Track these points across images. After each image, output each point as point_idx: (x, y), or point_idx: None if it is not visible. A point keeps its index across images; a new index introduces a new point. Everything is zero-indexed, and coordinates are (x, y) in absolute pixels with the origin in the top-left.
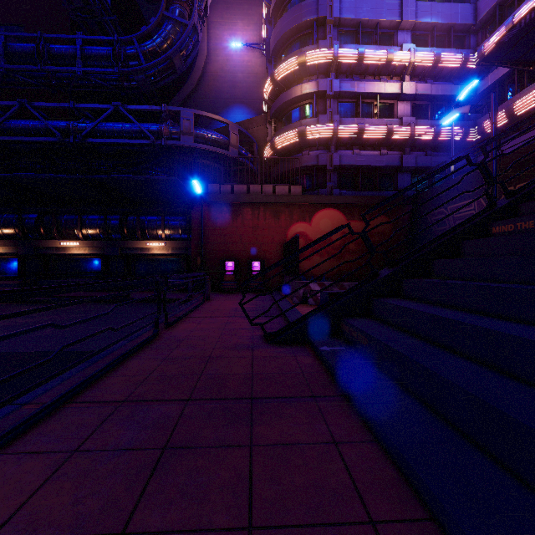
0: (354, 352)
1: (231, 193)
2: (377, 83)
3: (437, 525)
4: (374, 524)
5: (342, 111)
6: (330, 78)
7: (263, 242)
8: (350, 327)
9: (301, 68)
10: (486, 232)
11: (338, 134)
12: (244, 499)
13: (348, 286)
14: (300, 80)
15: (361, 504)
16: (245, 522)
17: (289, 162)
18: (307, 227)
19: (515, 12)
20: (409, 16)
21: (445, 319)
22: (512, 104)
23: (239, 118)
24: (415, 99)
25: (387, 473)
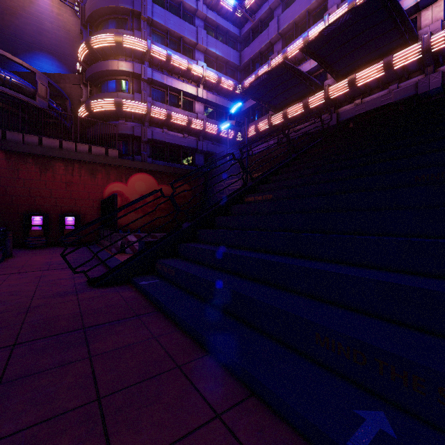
0: (165, 282)
1: (39, 145)
2: (181, 82)
3: (211, 355)
4: (179, 367)
5: (154, 95)
6: (144, 65)
7: (78, 197)
8: (163, 265)
9: (118, 46)
10: (242, 201)
11: (151, 113)
12: (91, 387)
13: (159, 236)
14: (117, 56)
15: (172, 361)
16: (94, 398)
17: (106, 127)
18: (123, 187)
19: (259, 68)
20: (202, 42)
21: (219, 252)
22: (257, 123)
23: (47, 68)
24: (206, 103)
25: (187, 342)
